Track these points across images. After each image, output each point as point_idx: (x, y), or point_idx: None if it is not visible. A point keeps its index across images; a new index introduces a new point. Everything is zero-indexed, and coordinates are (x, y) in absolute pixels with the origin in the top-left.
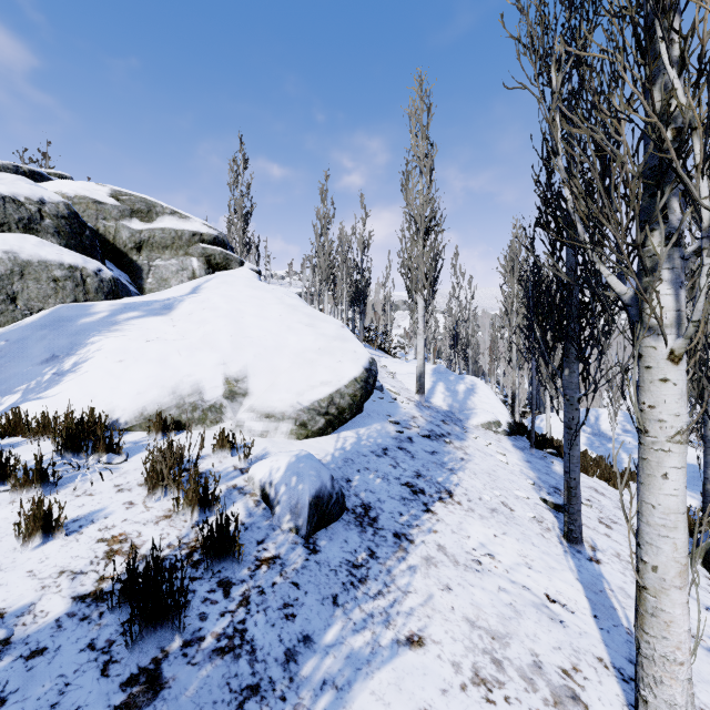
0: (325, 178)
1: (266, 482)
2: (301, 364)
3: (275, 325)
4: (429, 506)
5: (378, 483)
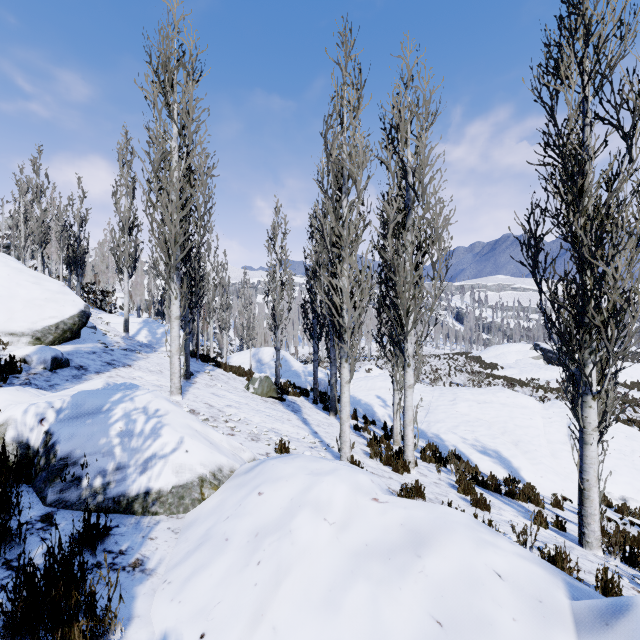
0: (38, 152)
1: (24, 355)
2: (32, 307)
3: (6, 282)
4: (117, 367)
5: (89, 361)
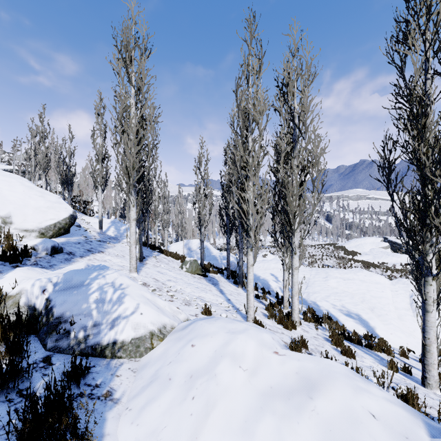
0: (43, 108)
1: (33, 244)
2: (39, 212)
3: (22, 195)
4: (94, 253)
5: (76, 249)
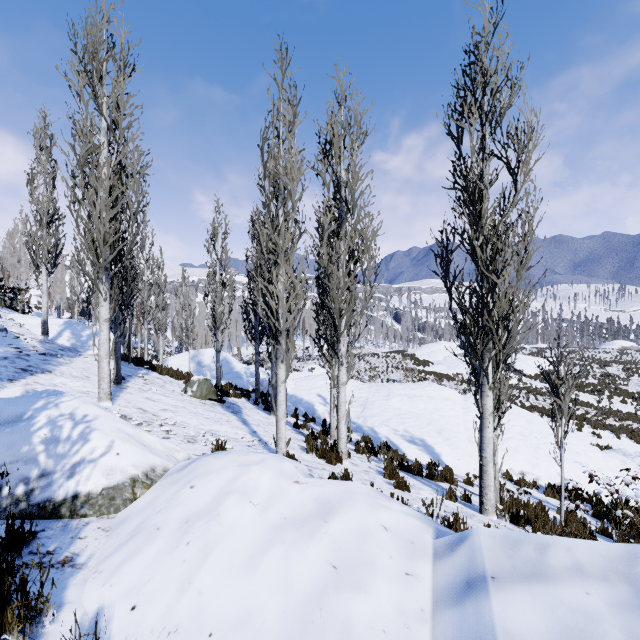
0: None
1: None
2: None
3: None
4: (34, 374)
5: None
